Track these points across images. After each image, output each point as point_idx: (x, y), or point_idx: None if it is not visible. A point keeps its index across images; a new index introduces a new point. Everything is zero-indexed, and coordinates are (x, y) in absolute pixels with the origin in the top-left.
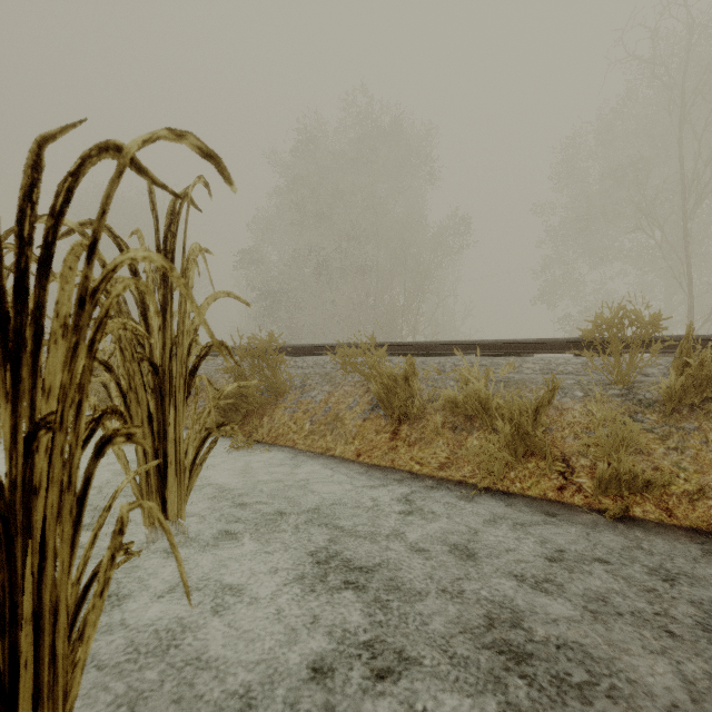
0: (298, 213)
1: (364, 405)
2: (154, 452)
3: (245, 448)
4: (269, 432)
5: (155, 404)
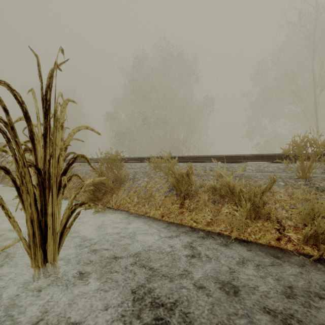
0: (134, 95)
1: (165, 188)
2: (38, 222)
3: (102, 212)
4: (116, 202)
5: (39, 193)
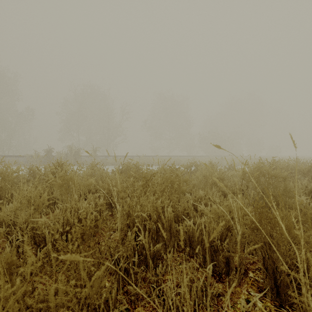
0: None
1: None
2: None
3: None
4: None
5: None
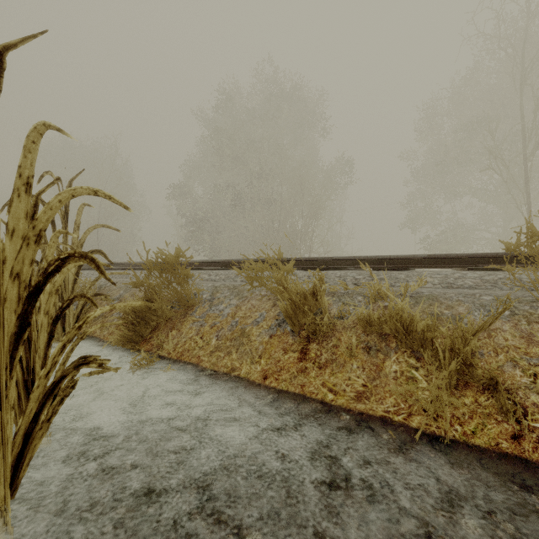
0: (218, 156)
1: (270, 320)
2: None
3: (148, 366)
4: (176, 346)
5: None
